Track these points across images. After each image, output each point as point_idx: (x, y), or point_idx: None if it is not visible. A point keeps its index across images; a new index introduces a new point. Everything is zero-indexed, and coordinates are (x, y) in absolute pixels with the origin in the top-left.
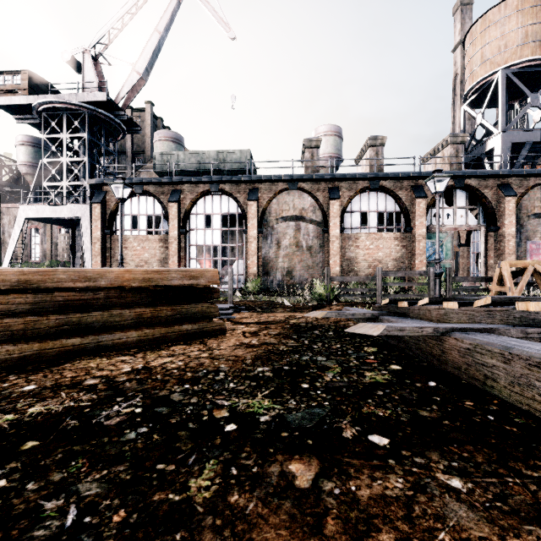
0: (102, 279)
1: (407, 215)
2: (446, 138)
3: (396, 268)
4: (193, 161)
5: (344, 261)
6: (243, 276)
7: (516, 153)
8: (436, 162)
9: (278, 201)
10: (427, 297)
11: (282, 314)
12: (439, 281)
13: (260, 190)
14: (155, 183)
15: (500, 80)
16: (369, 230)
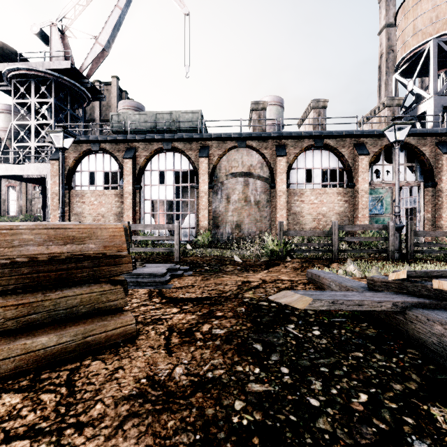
0: None
1: (350, 172)
2: (383, 101)
3: (339, 221)
4: (148, 120)
5: (290, 215)
6: (194, 229)
7: (443, 117)
8: (372, 124)
9: (228, 158)
10: (386, 252)
11: (233, 280)
12: (399, 235)
13: (211, 148)
14: (111, 140)
15: (432, 49)
16: (314, 186)
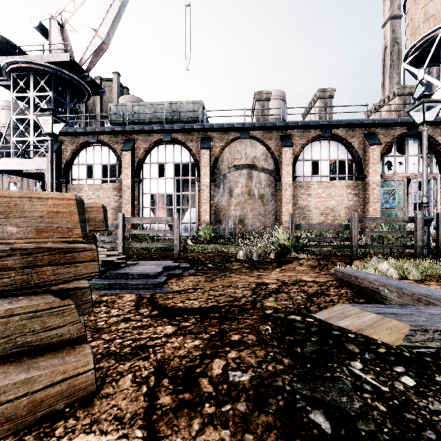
0: None
1: (360, 163)
2: (394, 90)
3: (348, 216)
4: (147, 111)
5: (296, 209)
6: (195, 224)
7: None
8: (381, 115)
9: (230, 150)
10: (412, 248)
11: (244, 281)
12: (427, 229)
13: (213, 139)
14: (109, 132)
15: None
16: (321, 178)
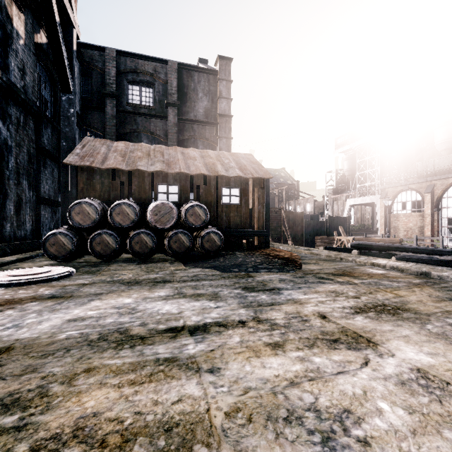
0: (371, 240)
1: None
2: None
3: None
4: (446, 162)
5: None
6: None
7: None
8: None
9: None
10: None
11: None
12: None
13: None
14: (415, 183)
15: None
16: None
